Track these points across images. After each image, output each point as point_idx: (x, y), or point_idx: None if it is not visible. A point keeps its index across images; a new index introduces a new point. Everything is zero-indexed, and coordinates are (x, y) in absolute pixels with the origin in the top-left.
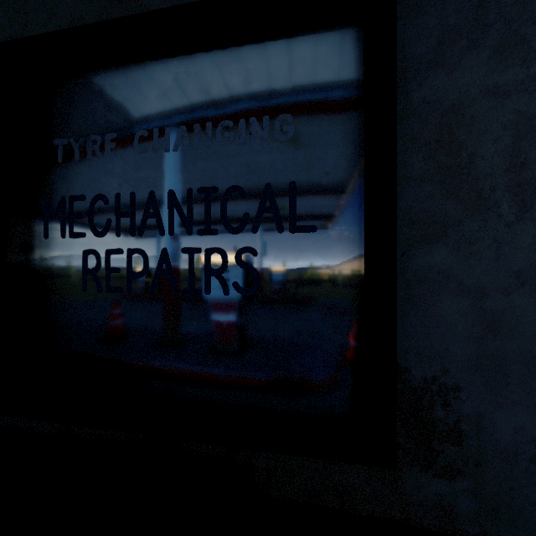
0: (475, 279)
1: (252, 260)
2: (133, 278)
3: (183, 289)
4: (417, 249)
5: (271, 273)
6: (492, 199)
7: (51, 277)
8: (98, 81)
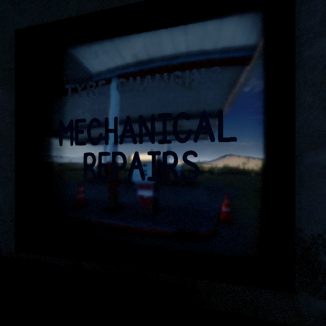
0: None
1: (193, 159)
2: (116, 170)
3: (149, 177)
4: (307, 152)
5: (206, 167)
6: None
7: (64, 169)
8: (93, 48)
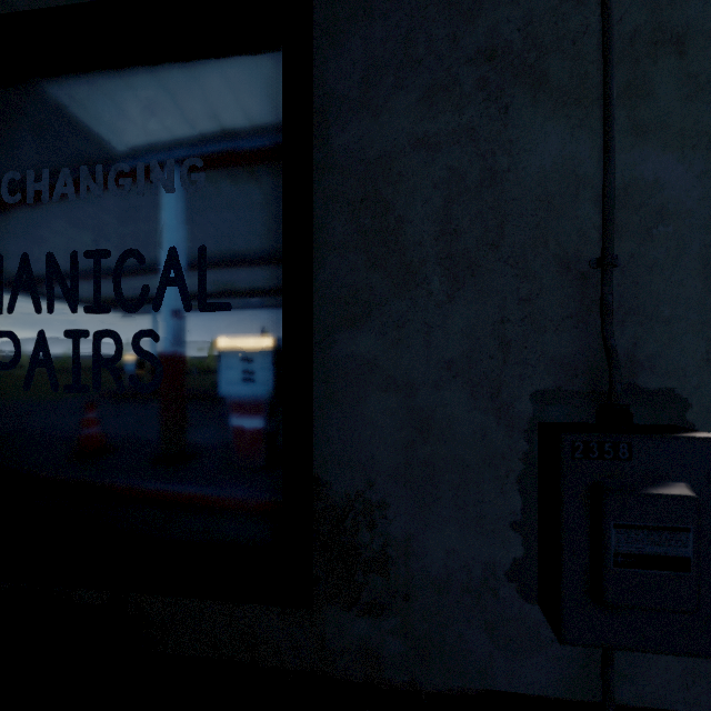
0: (403, 371)
1: (153, 347)
2: (1, 370)
3: (66, 385)
4: (339, 334)
5: (177, 364)
6: (422, 274)
7: None
8: None
